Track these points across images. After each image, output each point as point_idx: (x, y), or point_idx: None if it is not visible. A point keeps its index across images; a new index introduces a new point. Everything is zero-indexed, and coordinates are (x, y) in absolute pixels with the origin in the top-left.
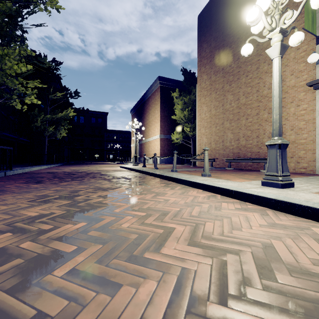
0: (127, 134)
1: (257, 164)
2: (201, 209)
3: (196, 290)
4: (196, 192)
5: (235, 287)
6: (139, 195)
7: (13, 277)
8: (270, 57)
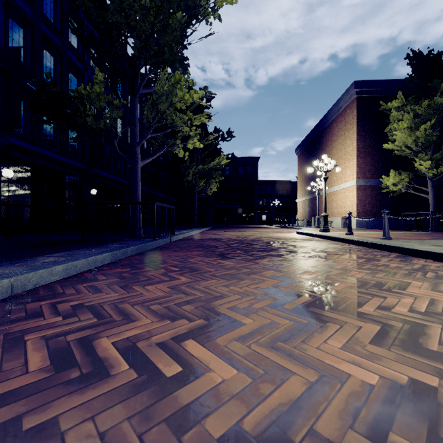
0: (287, 184)
1: None
2: None
3: None
4: None
5: None
6: None
7: None
8: None
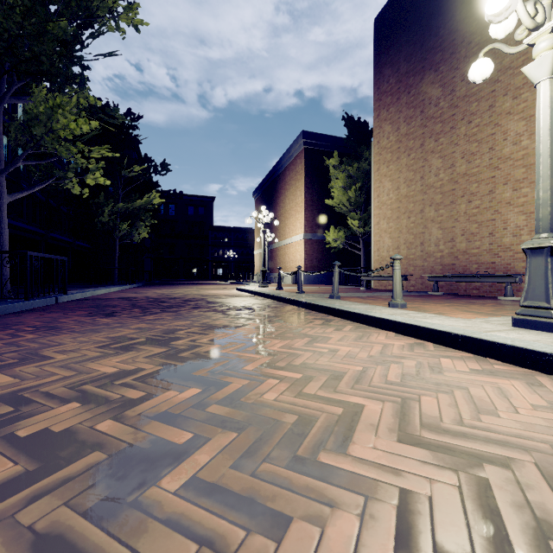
0: (247, 233)
1: (491, 285)
2: (403, 369)
3: (443, 541)
4: (385, 337)
5: (526, 541)
6: (282, 339)
7: (93, 487)
8: (531, 79)
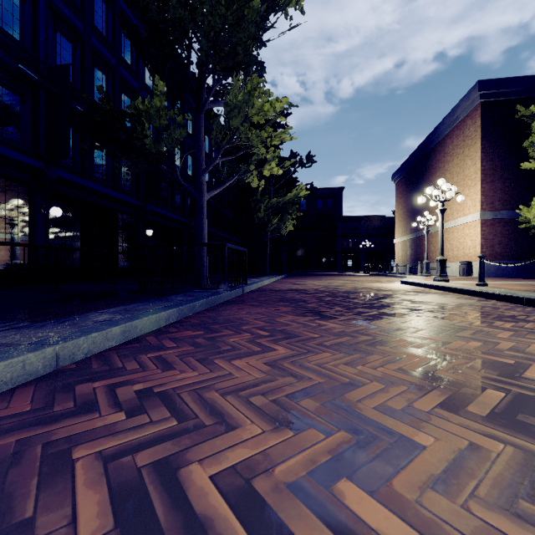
0: (379, 221)
1: None
2: None
3: None
4: None
5: None
6: None
7: None
8: None
